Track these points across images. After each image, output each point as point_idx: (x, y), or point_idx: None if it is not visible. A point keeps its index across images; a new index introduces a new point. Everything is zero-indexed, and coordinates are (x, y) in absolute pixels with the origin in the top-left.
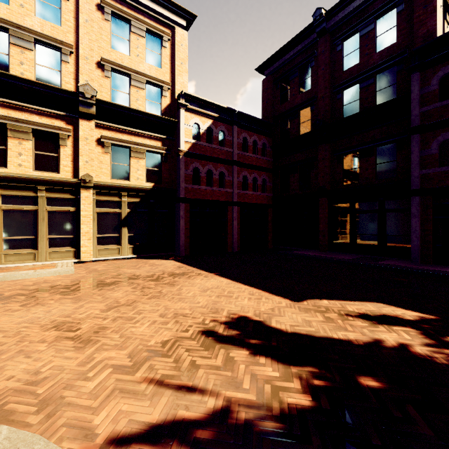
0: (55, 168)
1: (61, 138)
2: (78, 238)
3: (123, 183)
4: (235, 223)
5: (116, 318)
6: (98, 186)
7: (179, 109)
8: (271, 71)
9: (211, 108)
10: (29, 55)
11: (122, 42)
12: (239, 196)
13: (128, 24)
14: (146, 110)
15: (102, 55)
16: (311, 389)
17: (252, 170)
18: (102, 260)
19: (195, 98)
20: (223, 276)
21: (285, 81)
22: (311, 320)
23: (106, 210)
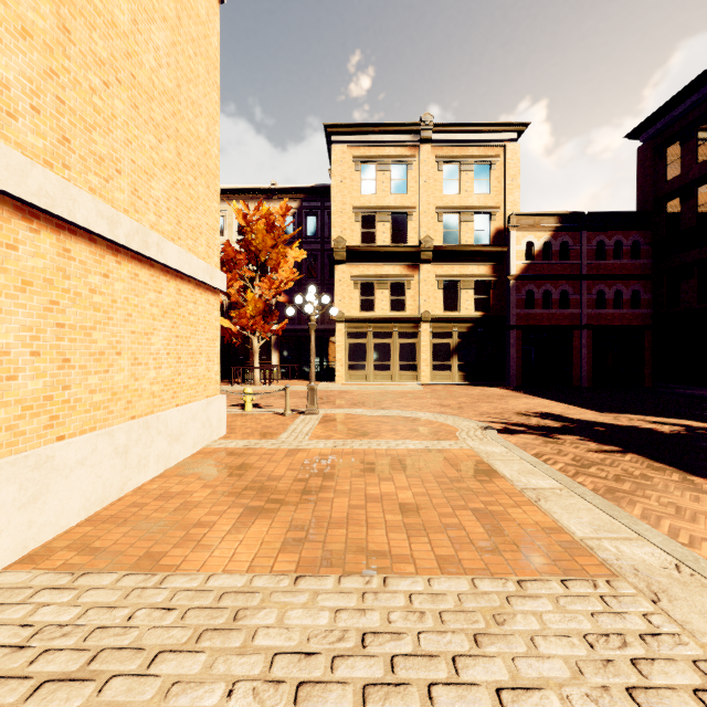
0: (402, 308)
1: (407, 284)
2: (419, 365)
3: (454, 315)
4: (584, 351)
5: (466, 406)
6: (434, 320)
7: (509, 232)
8: (650, 136)
9: (549, 219)
10: (388, 226)
11: (452, 184)
12: (591, 317)
13: (458, 164)
14: (474, 241)
15: (436, 203)
16: (565, 426)
17: (614, 282)
18: (435, 385)
19: (528, 215)
20: (549, 399)
21: (674, 145)
22: (600, 418)
23: (439, 340)
